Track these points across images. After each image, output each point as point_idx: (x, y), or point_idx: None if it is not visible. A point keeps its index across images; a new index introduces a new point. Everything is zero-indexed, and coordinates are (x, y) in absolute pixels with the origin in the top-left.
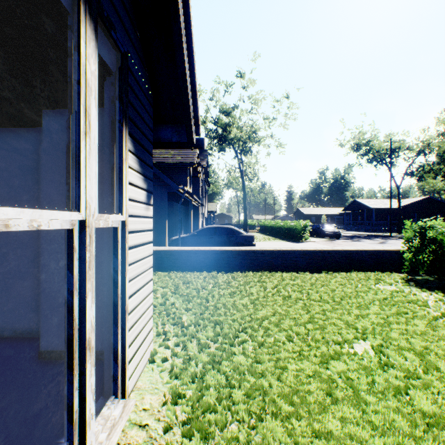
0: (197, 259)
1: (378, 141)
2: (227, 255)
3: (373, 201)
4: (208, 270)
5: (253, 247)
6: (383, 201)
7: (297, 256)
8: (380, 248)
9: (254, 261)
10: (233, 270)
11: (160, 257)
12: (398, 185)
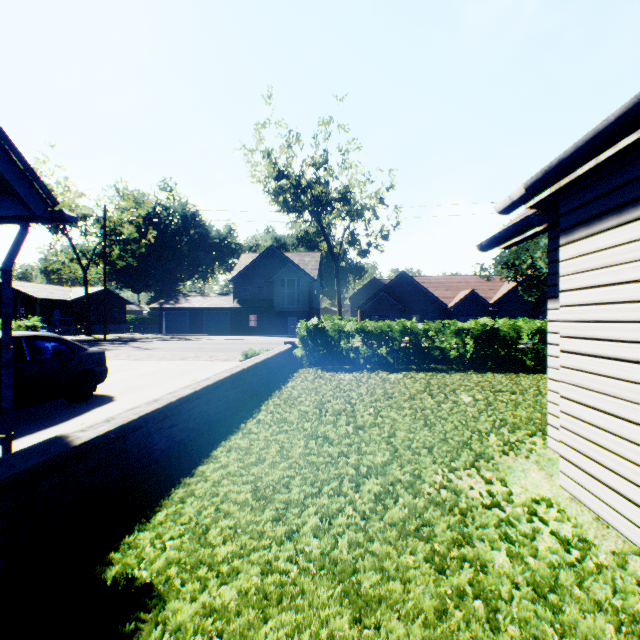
0: (200, 408)
1: (66, 196)
2: (226, 387)
3: (32, 286)
4: (235, 423)
5: (239, 365)
6: (47, 287)
7: (262, 369)
8: (284, 348)
9: (243, 386)
10: (242, 410)
11: (145, 437)
12: (86, 269)
